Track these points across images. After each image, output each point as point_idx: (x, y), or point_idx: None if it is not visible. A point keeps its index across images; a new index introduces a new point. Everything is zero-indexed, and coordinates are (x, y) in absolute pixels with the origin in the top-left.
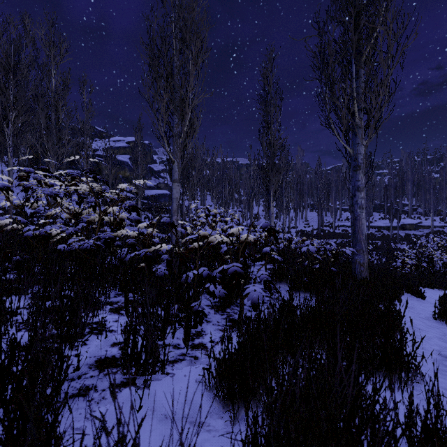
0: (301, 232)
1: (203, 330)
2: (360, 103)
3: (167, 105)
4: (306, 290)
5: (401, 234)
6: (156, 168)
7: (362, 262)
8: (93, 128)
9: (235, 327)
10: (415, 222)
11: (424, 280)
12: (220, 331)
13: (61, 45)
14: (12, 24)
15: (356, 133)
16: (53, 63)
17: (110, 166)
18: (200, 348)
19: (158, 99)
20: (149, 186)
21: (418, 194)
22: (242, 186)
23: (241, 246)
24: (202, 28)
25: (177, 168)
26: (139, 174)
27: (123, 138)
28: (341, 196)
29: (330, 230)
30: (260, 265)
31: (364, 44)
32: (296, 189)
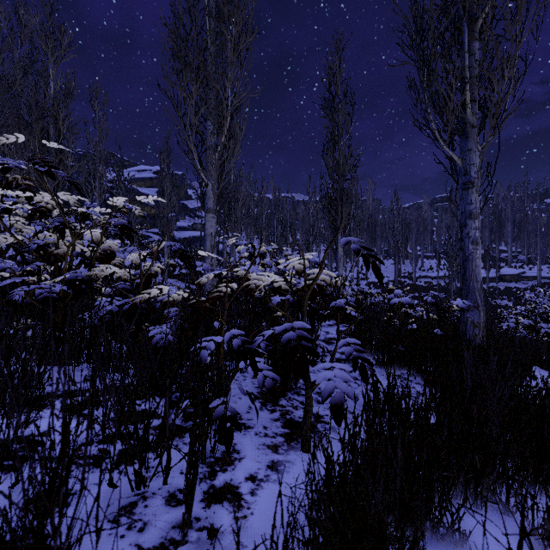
0: (373, 285)
1: (236, 449)
2: (472, 91)
3: (197, 106)
4: (402, 364)
5: (499, 287)
6: (192, 205)
7: (476, 321)
8: (113, 156)
9: (296, 440)
10: (517, 272)
11: (547, 346)
12: (268, 449)
13: (62, 37)
14: (3, 15)
15: (467, 135)
16: (51, 60)
17: (123, 193)
18: (226, 501)
19: (185, 97)
20: (181, 226)
21: (519, 237)
22: (299, 227)
23: (308, 289)
24: (246, 0)
25: (212, 193)
26: (165, 208)
27: (150, 167)
28: (422, 240)
29: (410, 283)
30: (328, 326)
31: (481, 2)
32: (367, 231)
